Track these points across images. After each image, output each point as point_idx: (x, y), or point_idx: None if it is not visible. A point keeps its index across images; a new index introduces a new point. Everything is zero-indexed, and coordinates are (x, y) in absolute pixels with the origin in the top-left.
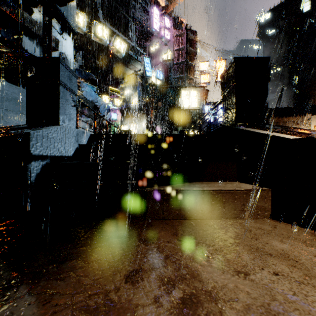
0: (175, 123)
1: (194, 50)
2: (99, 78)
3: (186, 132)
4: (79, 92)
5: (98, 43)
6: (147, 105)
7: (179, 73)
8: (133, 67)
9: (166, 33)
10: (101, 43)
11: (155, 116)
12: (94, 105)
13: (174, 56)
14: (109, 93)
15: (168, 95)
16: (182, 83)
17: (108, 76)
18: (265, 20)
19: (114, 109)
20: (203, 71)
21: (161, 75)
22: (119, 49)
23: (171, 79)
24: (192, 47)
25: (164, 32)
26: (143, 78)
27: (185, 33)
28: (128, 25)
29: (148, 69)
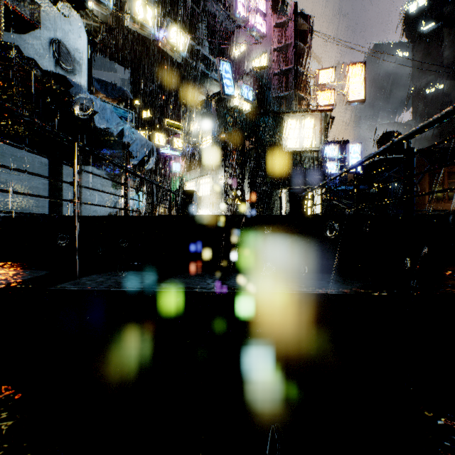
0: (275, 176)
1: (308, 48)
2: (155, 110)
3: (304, 192)
4: (81, 113)
5: (150, 51)
6: (227, 145)
7: (282, 90)
8: (204, 90)
9: (258, 22)
10: (144, 34)
11: (240, 164)
12: (126, 144)
13: (273, 60)
14: (169, 132)
15: (262, 127)
16: (287, 106)
17: (167, 106)
18: (417, 8)
19: (176, 157)
20: (324, 85)
21: (251, 93)
22: (176, 45)
23: (267, 100)
24: (304, 43)
25: (255, 19)
26: (220, 102)
27: (293, 19)
28: (197, 25)
29: (228, 83)
